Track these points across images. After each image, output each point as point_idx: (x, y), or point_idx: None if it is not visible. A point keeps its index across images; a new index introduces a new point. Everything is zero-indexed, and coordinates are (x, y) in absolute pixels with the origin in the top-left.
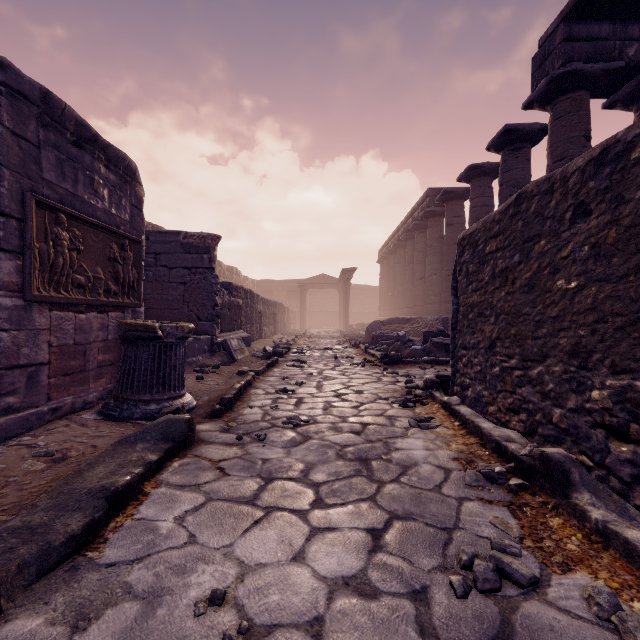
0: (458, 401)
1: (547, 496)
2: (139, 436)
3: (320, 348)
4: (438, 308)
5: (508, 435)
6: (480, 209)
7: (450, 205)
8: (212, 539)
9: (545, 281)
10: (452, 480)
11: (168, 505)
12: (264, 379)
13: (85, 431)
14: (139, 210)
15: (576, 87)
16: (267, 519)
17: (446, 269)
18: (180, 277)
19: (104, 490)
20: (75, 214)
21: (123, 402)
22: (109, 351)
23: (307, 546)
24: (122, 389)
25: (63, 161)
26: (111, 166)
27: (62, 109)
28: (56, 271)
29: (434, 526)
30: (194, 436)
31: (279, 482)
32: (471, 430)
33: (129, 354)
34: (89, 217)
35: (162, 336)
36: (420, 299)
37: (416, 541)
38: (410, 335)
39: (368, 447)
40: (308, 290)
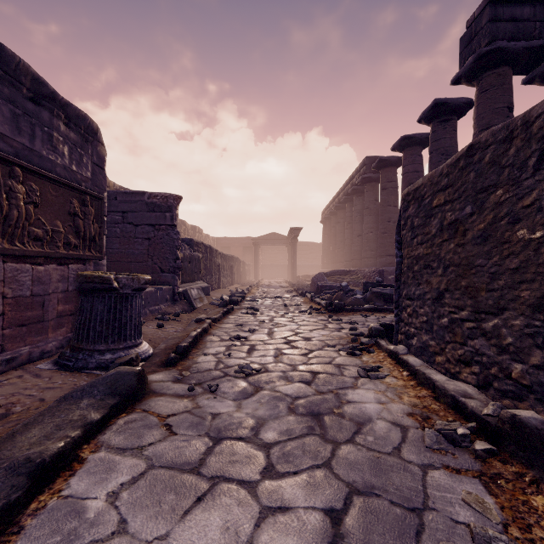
0: (405, 350)
1: (521, 466)
2: (86, 390)
3: (271, 297)
4: (374, 261)
5: (464, 390)
6: (411, 174)
7: (385, 172)
8: (145, 526)
9: (502, 232)
10: (410, 441)
11: (103, 476)
12: (220, 326)
13: (37, 382)
14: (101, 168)
15: (500, 63)
16: (212, 495)
17: (381, 227)
18: (145, 233)
19: (28, 463)
20: (31, 168)
21: (79, 352)
22: (70, 301)
23: (256, 535)
24: (78, 339)
25: (18, 115)
26: (71, 125)
27: (16, 63)
28: (10, 223)
29: (400, 505)
30: (145, 388)
31: (228, 443)
32: (421, 381)
33: (85, 305)
34: (48, 172)
35: (118, 287)
36: (358, 254)
37: (383, 528)
38: (350, 285)
39: (319, 399)
40: (261, 246)
